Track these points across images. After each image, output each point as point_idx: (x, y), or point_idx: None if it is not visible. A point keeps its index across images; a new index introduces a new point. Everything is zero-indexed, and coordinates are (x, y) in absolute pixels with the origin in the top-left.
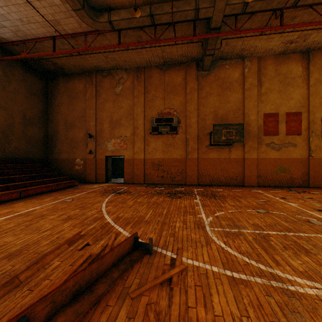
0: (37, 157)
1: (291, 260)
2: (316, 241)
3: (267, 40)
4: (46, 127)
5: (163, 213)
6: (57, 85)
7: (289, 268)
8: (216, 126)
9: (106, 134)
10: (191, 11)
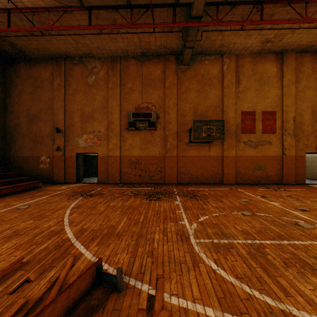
0: None
1: (300, 285)
2: (315, 252)
3: (246, 37)
4: (3, 118)
5: (140, 220)
6: (18, 71)
7: (302, 300)
8: (196, 122)
9: (77, 129)
10: None
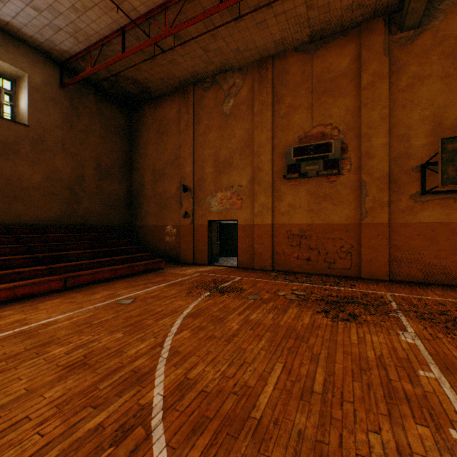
0: (117, 224)
1: None
2: None
3: None
4: (129, 179)
5: (315, 384)
6: (143, 117)
7: None
8: (450, 141)
9: (209, 184)
10: None
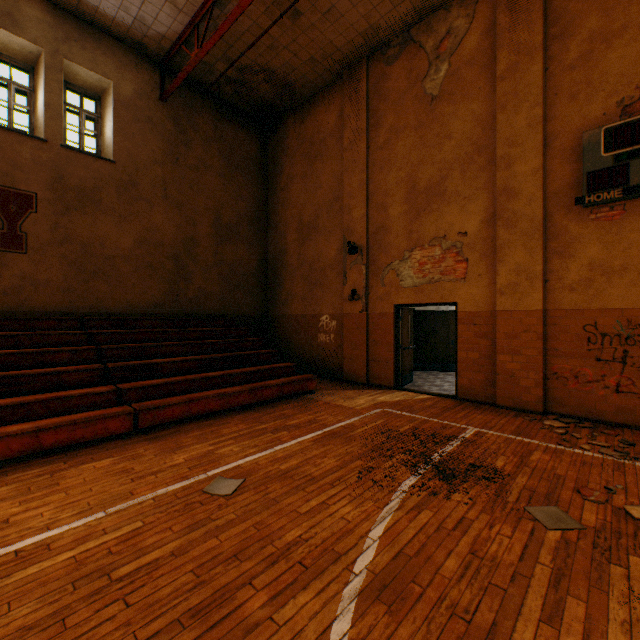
0: (246, 312)
1: None
2: None
3: None
4: (264, 242)
5: None
6: (284, 139)
7: None
8: None
9: (395, 237)
10: None
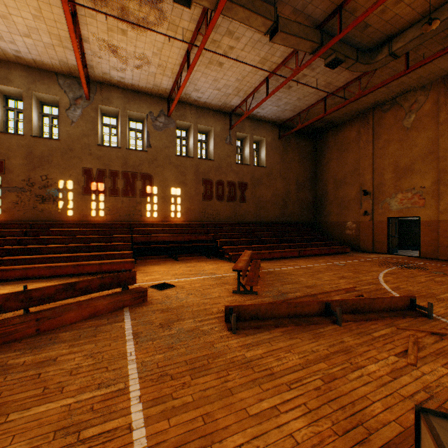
0: (307, 220)
1: None
2: None
3: None
4: (314, 188)
5: None
6: (325, 141)
7: None
8: None
9: (387, 188)
10: None
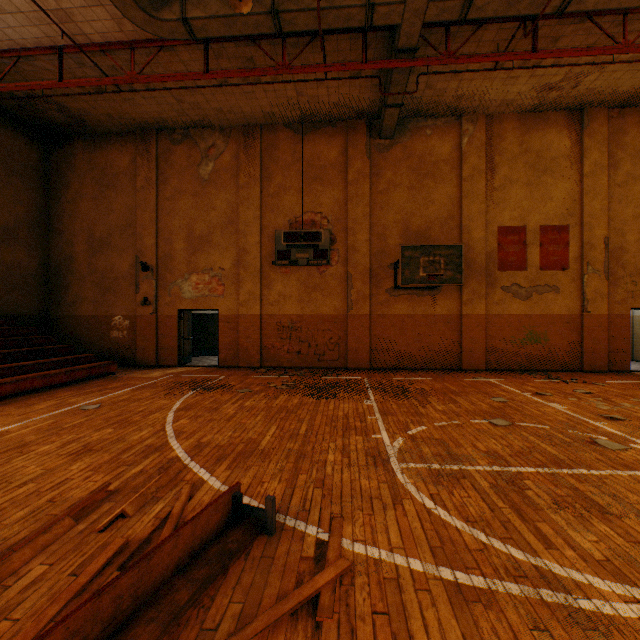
0: (26, 312)
1: (575, 534)
2: (615, 487)
3: (507, 82)
4: (46, 246)
5: (300, 431)
6: (71, 157)
7: (573, 555)
8: (407, 249)
9: (180, 264)
10: (358, 10)
